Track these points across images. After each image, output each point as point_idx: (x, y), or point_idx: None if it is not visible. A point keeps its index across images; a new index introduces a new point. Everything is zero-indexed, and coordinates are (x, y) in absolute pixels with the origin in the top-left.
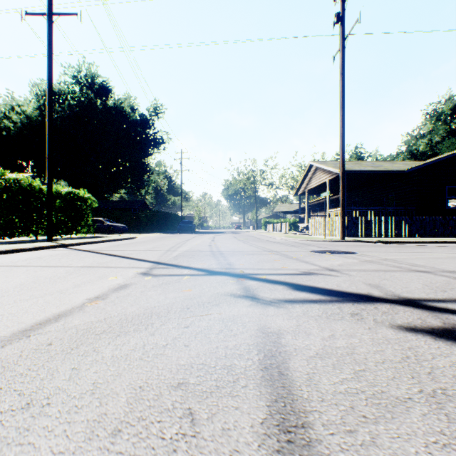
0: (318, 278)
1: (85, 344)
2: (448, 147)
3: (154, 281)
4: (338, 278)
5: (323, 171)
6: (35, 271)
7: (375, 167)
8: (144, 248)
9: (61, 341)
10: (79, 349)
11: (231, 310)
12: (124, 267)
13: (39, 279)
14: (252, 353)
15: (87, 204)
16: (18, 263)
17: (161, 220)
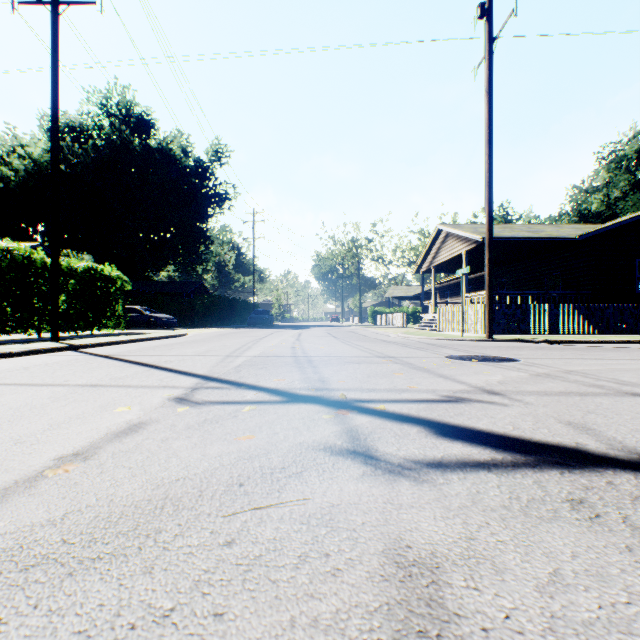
0: (475, 410)
1: None
2: (633, 205)
3: (193, 415)
4: (510, 410)
5: (457, 238)
6: (1, 395)
7: (532, 232)
8: (194, 351)
9: None
10: None
11: (325, 489)
12: (150, 386)
13: None
14: None
15: (115, 285)
16: None
17: (224, 309)
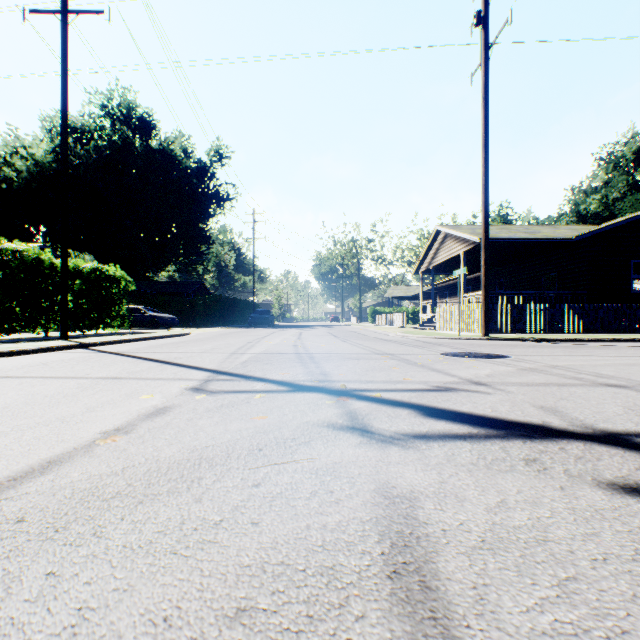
0: (461, 397)
1: (80, 520)
2: (631, 205)
3: (210, 401)
4: (491, 397)
5: (455, 239)
6: (32, 386)
7: (529, 233)
8: (200, 349)
9: (41, 514)
10: (68, 531)
11: (329, 453)
12: (166, 379)
13: (34, 398)
14: (370, 540)
15: (119, 286)
16: (10, 372)
17: (226, 309)
